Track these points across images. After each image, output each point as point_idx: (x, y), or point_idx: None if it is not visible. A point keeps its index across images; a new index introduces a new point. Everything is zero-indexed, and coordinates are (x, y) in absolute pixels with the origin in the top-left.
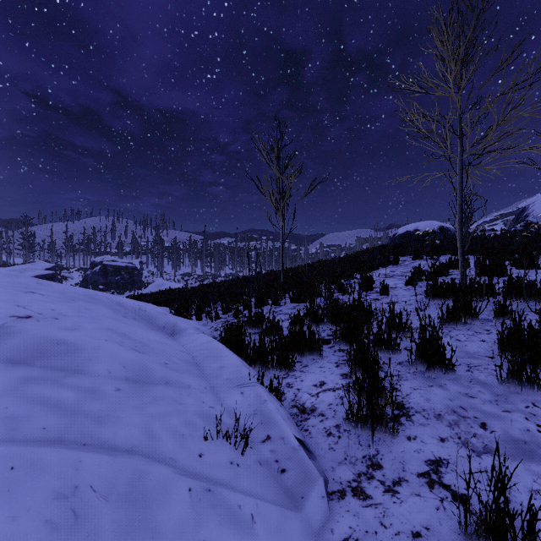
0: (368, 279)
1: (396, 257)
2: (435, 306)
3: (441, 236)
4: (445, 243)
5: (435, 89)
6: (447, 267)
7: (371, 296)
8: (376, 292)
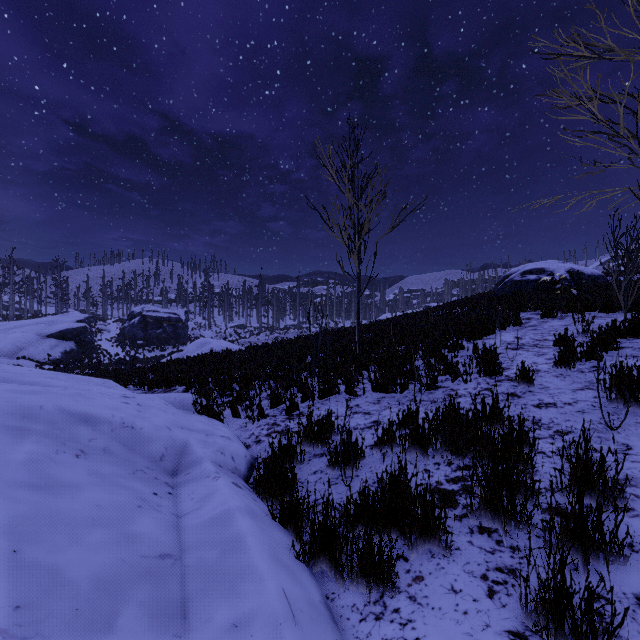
0: (492, 355)
1: (515, 313)
2: (633, 419)
3: (571, 281)
4: (583, 292)
5: (616, 49)
6: (616, 337)
7: (502, 386)
8: (507, 378)
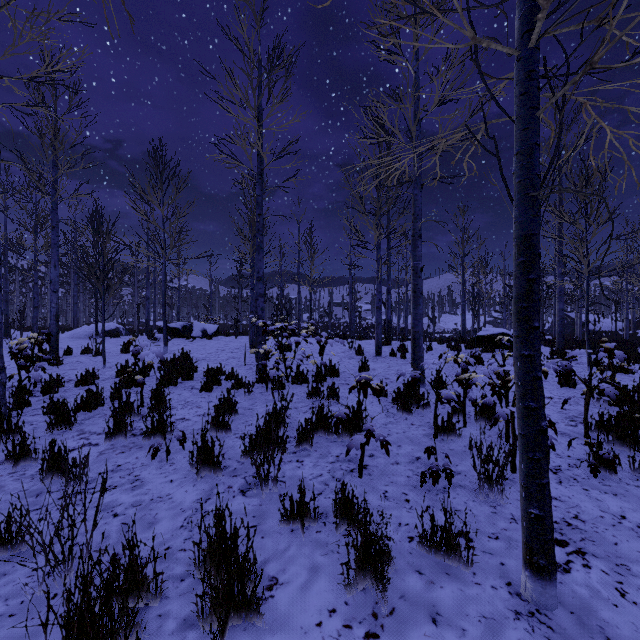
0: None
1: None
2: None
3: None
4: None
5: None
6: None
7: None
8: None
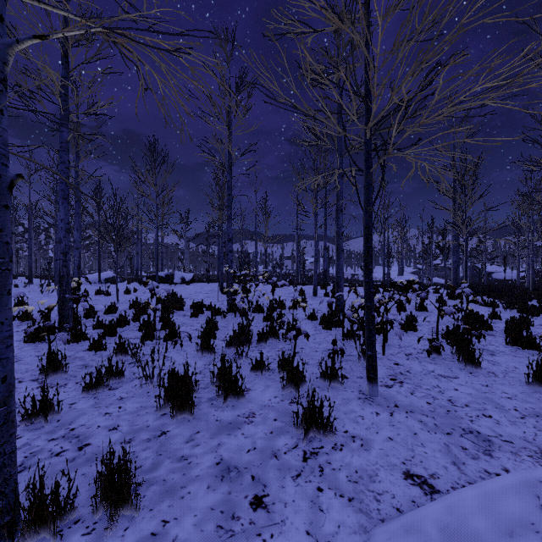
0: None
1: None
2: None
3: None
4: None
5: None
6: None
7: None
8: None
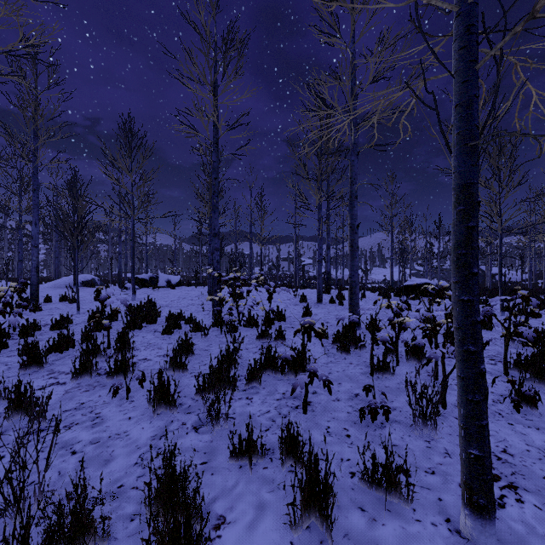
0: None
1: None
2: None
3: None
4: None
5: None
6: None
7: None
8: None
